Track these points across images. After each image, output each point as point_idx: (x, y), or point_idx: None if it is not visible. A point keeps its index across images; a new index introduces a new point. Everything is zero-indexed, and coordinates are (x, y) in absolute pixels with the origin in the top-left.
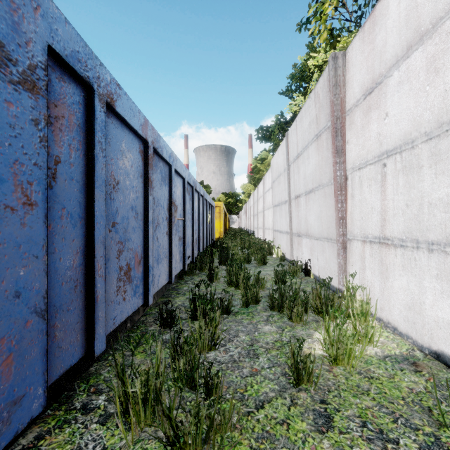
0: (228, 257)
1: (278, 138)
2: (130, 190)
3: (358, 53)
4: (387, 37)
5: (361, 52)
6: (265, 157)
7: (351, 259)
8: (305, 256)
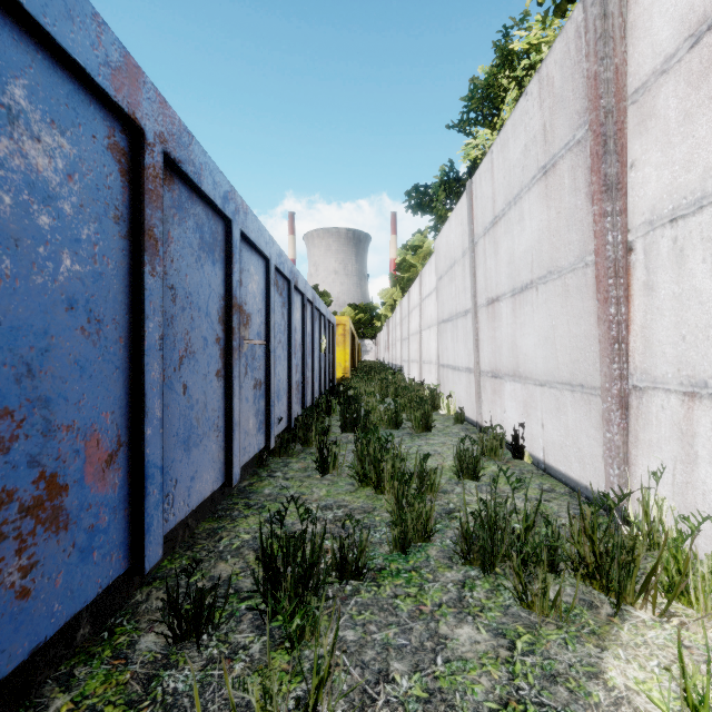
0: (358, 417)
1: (445, 207)
2: (60, 248)
3: None
4: None
5: None
6: (419, 244)
7: (643, 433)
8: (510, 416)
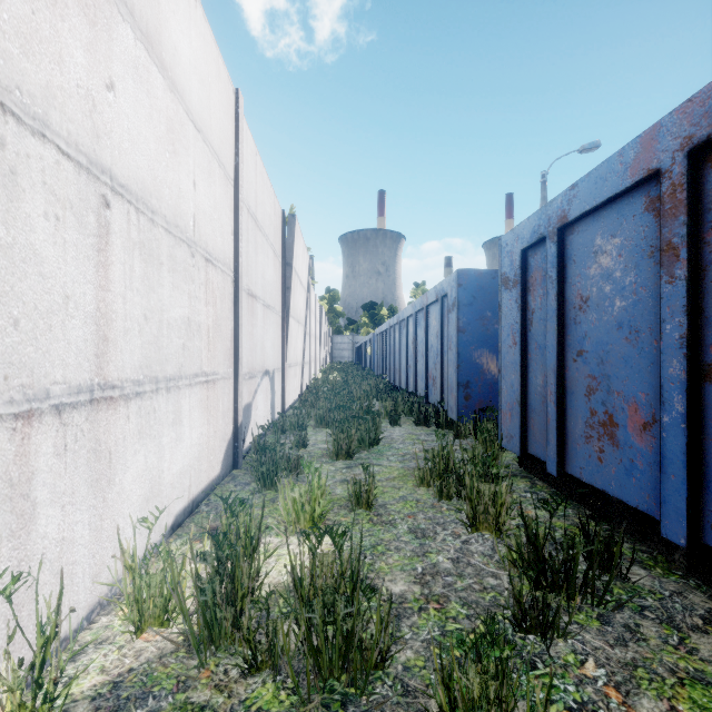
0: None
1: None
2: (615, 298)
3: None
4: None
5: None
6: None
7: None
8: None
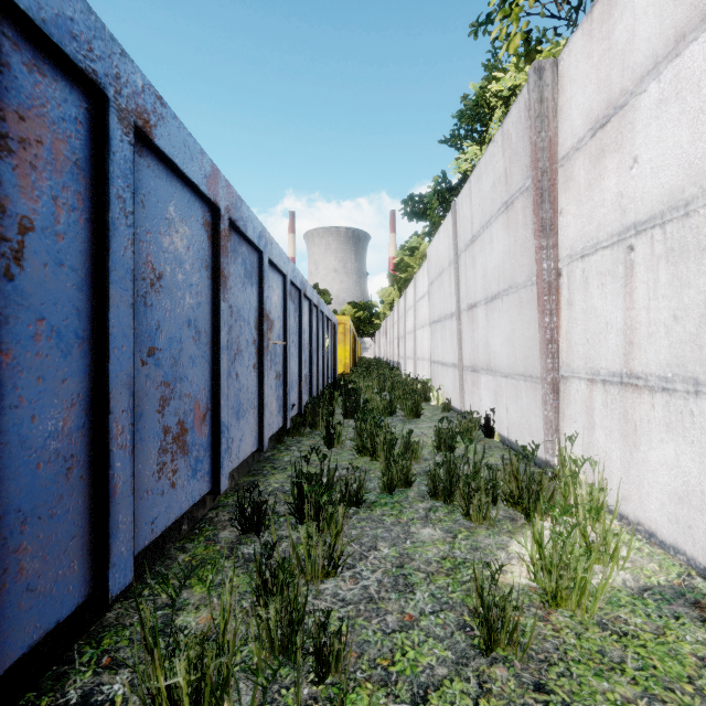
0: (358, 406)
1: (438, 215)
2: (185, 291)
3: (581, 58)
4: (635, 25)
5: (587, 56)
6: (416, 246)
7: (567, 410)
8: (485, 404)
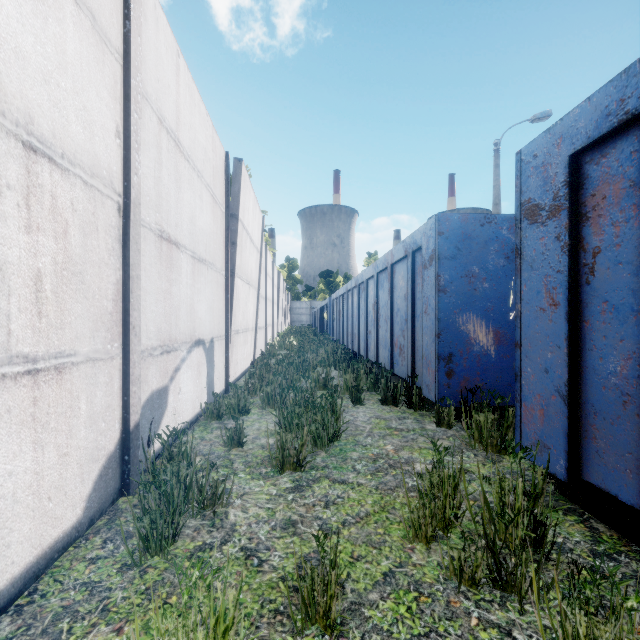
0: None
1: None
2: None
3: None
4: None
5: None
6: None
7: None
8: None
